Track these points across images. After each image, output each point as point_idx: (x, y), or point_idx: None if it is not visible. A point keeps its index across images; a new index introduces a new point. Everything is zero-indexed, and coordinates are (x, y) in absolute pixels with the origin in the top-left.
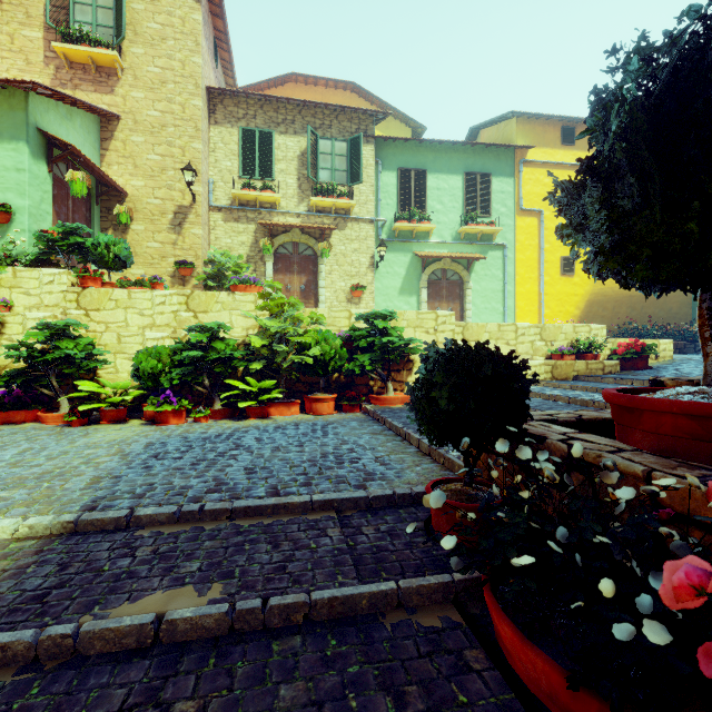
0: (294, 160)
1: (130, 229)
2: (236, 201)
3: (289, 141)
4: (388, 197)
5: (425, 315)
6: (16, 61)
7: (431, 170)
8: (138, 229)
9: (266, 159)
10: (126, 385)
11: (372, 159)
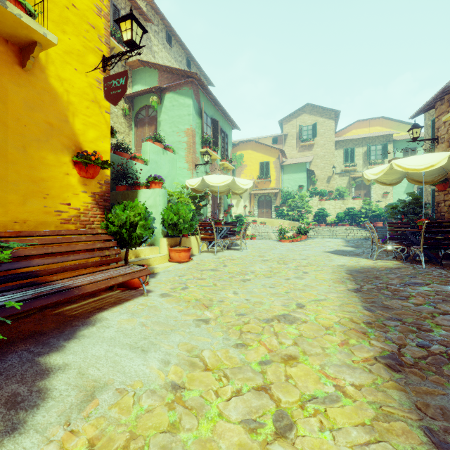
0: (361, 155)
1: (316, 184)
2: (342, 171)
3: (360, 149)
4: None
5: None
6: (290, 149)
7: (418, 147)
8: (318, 184)
9: (352, 156)
10: (336, 219)
11: (391, 149)
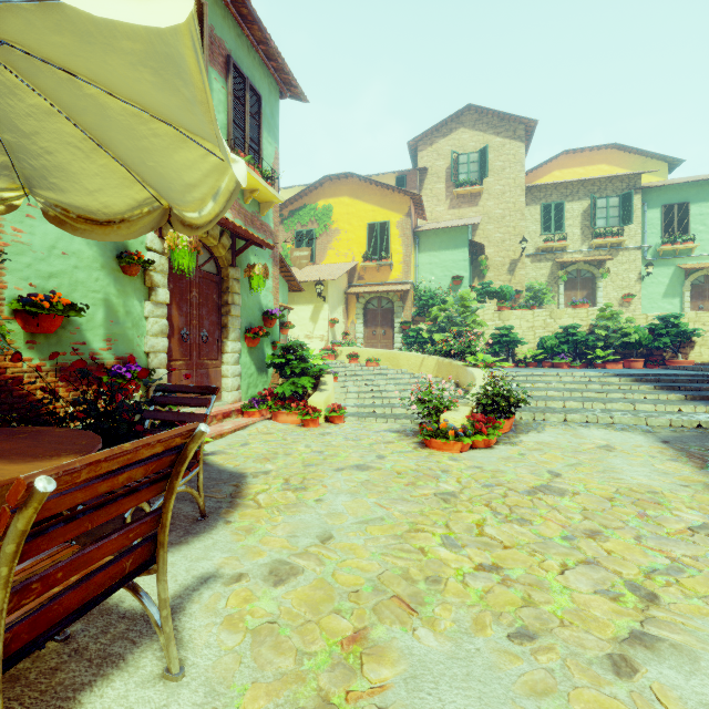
0: (578, 217)
1: (486, 276)
2: (539, 250)
3: (575, 205)
4: (653, 228)
5: (702, 314)
6: (433, 201)
7: (693, 201)
8: (490, 275)
9: (558, 220)
10: (538, 352)
11: (639, 204)
